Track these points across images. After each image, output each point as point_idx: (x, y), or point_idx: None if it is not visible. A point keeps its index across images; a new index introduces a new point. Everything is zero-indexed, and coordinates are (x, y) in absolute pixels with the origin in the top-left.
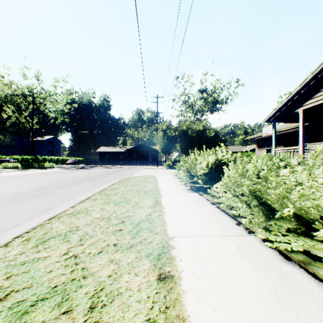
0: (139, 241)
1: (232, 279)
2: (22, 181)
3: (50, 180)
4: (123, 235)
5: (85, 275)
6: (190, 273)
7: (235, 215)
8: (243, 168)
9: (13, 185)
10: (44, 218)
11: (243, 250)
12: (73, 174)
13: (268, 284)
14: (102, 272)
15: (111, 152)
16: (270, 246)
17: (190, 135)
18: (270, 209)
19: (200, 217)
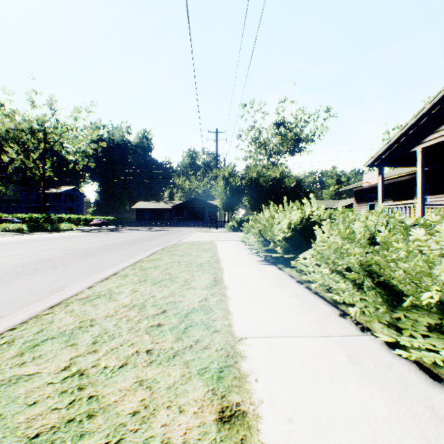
0: (187, 346)
1: (349, 419)
2: (25, 249)
3: (64, 248)
4: (163, 334)
5: (92, 412)
6: (274, 408)
7: (336, 301)
8: (345, 230)
9: (11, 255)
10: (44, 305)
11: (358, 362)
12: (98, 239)
13: (414, 430)
14: (123, 406)
15: (152, 209)
16: (401, 354)
17: (262, 184)
18: (393, 293)
19: (283, 304)
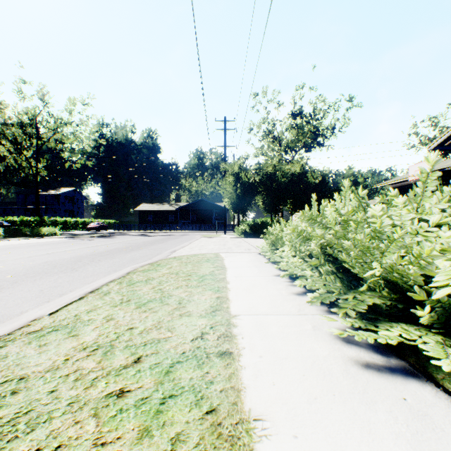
0: None
1: None
2: None
3: None
4: None
5: None
6: None
7: None
8: None
9: None
10: None
11: None
12: (64, 249)
13: None
14: None
15: (156, 212)
16: None
17: (279, 181)
18: None
19: None
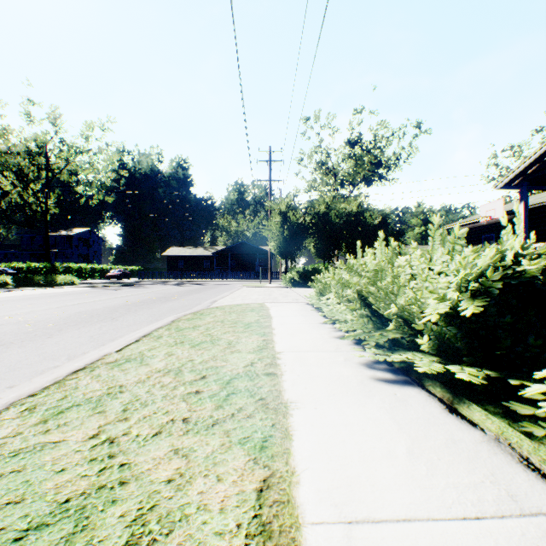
0: None
1: None
2: None
3: (8, 318)
4: None
5: None
6: None
7: None
8: None
9: None
10: None
11: None
12: (92, 299)
13: None
14: None
15: (188, 257)
16: None
17: (333, 221)
18: None
19: None
